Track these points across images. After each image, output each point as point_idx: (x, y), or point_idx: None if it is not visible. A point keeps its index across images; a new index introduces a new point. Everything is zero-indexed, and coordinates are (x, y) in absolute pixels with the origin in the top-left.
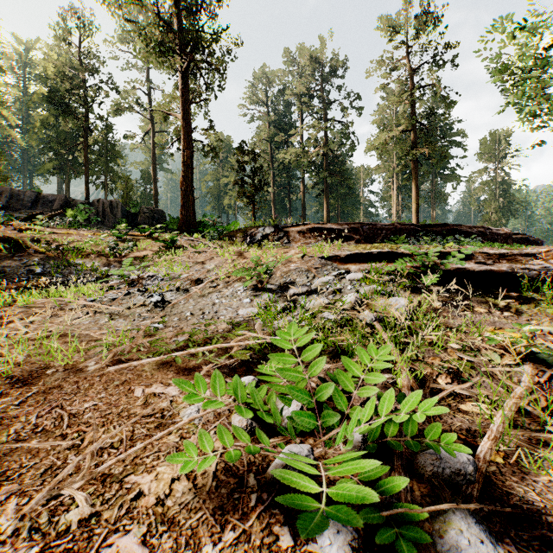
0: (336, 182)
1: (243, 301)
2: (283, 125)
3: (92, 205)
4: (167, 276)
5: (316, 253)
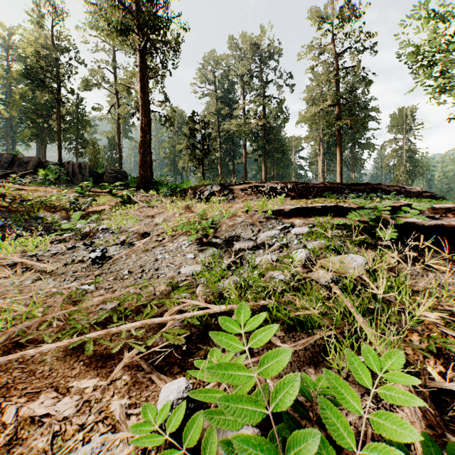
0: (272, 149)
1: (186, 256)
2: (228, 101)
3: (63, 166)
4: (116, 229)
5: (260, 207)
